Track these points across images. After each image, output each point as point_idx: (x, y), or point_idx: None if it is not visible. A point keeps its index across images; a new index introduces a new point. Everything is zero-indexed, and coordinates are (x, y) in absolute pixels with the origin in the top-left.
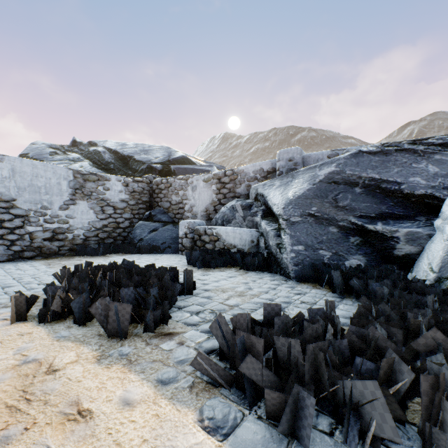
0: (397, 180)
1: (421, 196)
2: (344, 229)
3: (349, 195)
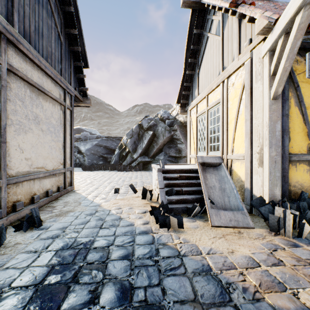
0: (109, 146)
1: (113, 149)
2: (99, 156)
3: (100, 149)
